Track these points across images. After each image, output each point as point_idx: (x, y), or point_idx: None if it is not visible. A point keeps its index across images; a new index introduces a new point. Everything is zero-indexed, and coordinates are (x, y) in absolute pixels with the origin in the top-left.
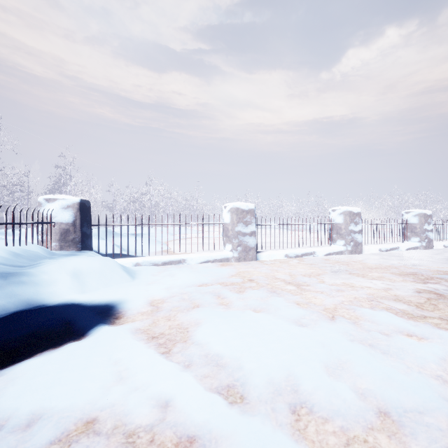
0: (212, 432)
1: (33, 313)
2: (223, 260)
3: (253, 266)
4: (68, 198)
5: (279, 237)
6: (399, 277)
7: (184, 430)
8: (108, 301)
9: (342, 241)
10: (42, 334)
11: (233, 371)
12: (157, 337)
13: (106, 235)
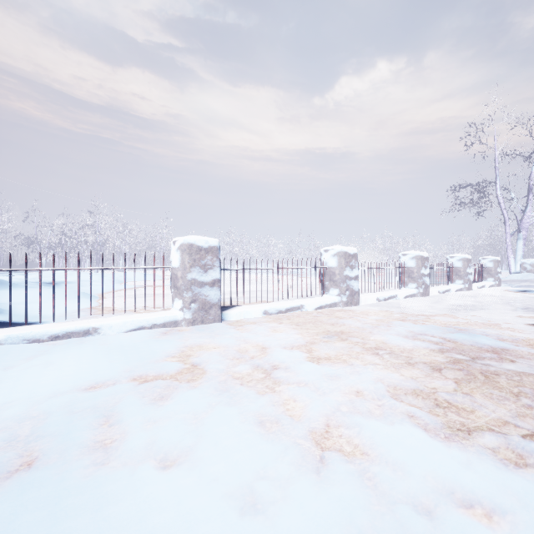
0: None
1: None
2: (168, 324)
3: (211, 333)
4: None
5: (256, 287)
6: (408, 342)
7: None
8: None
9: (336, 290)
10: None
11: None
12: None
13: None
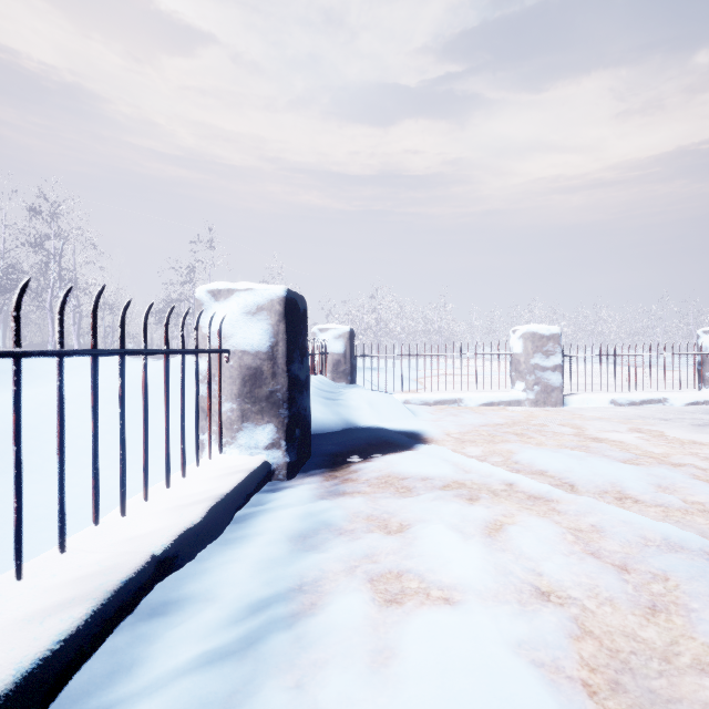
0: (552, 496)
1: (358, 430)
2: (512, 402)
3: (558, 411)
4: (339, 327)
5: (600, 374)
6: None
7: (530, 493)
8: (409, 428)
9: None
10: (376, 444)
11: (559, 477)
12: (475, 455)
13: (371, 367)
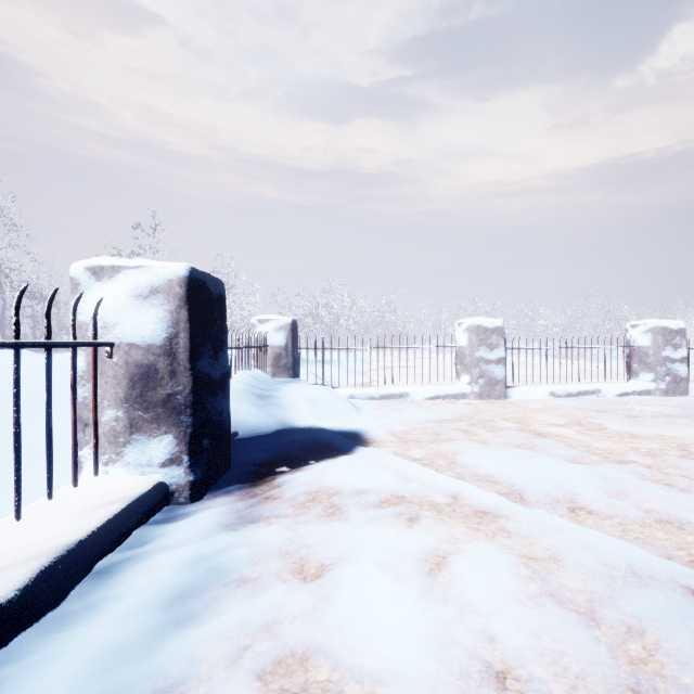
0: (501, 510)
1: (293, 432)
2: (458, 395)
3: (502, 405)
4: (280, 318)
5: (540, 367)
6: None
7: (477, 507)
8: (350, 428)
9: (649, 375)
10: (311, 448)
11: (508, 484)
12: (419, 458)
13: (316, 361)
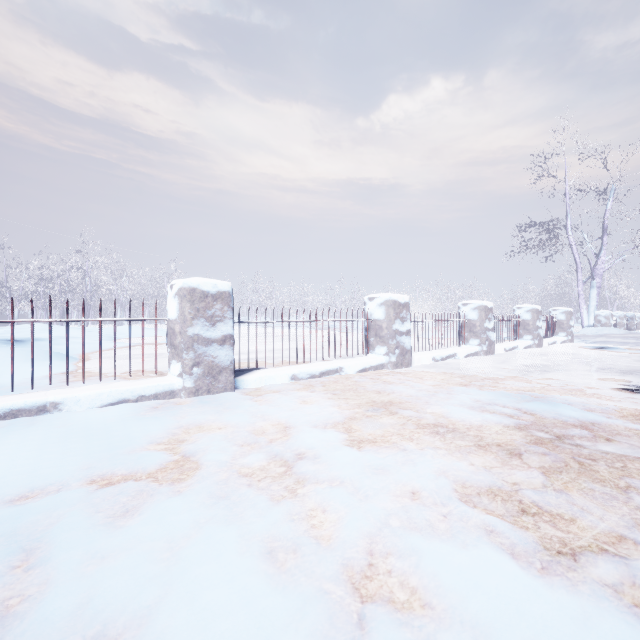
0: None
1: None
2: (162, 395)
3: (219, 407)
4: None
5: (282, 344)
6: (475, 415)
7: None
8: None
9: (384, 348)
10: None
11: None
12: None
13: None
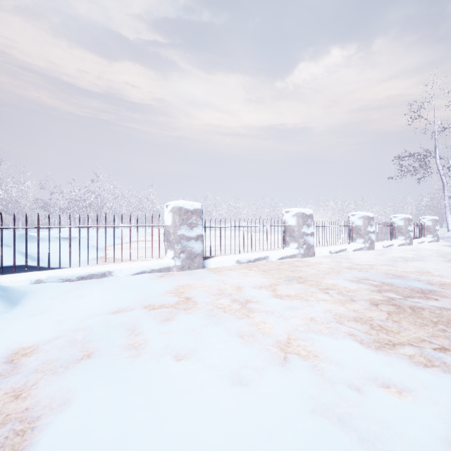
0: None
1: None
2: (163, 269)
3: (197, 276)
4: None
5: (230, 241)
6: (353, 285)
7: None
8: None
9: (295, 244)
10: None
11: None
12: None
13: None
